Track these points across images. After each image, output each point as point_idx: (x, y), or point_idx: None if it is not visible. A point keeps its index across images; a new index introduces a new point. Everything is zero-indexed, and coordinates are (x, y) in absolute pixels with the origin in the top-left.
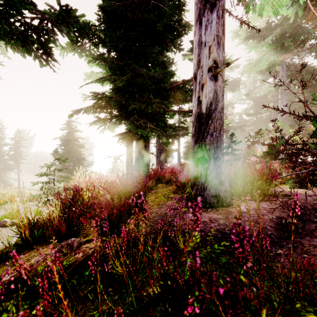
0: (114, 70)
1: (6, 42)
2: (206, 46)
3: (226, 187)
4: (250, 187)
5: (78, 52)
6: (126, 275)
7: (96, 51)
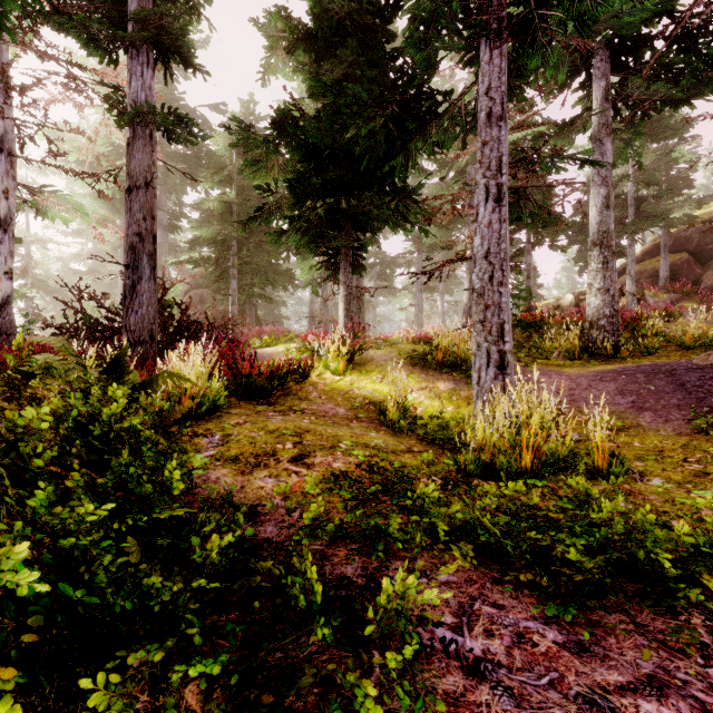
0: None
1: None
2: None
3: None
4: None
5: None
6: None
7: None
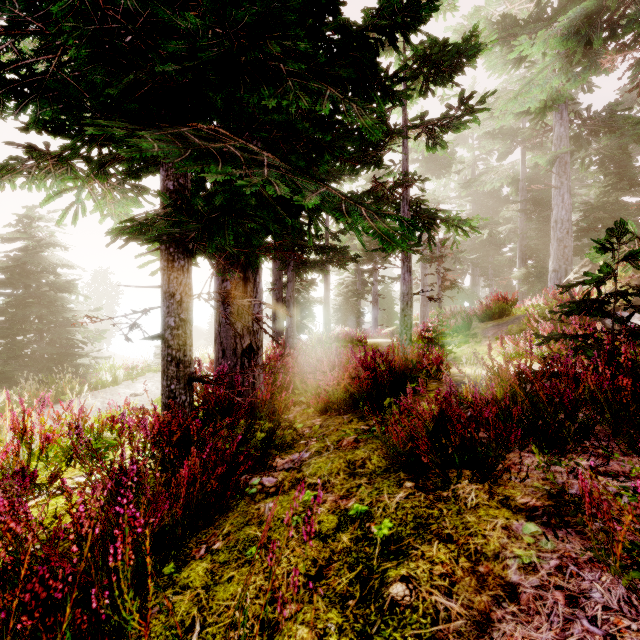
0: None
1: None
2: None
3: None
4: None
5: None
6: None
7: None
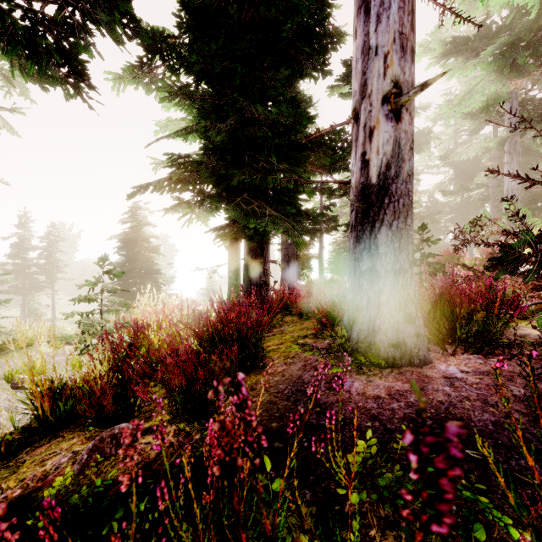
0: (205, 113)
1: (11, 63)
2: (379, 55)
3: (418, 327)
4: (466, 328)
5: (143, 84)
6: (214, 540)
7: (175, 81)
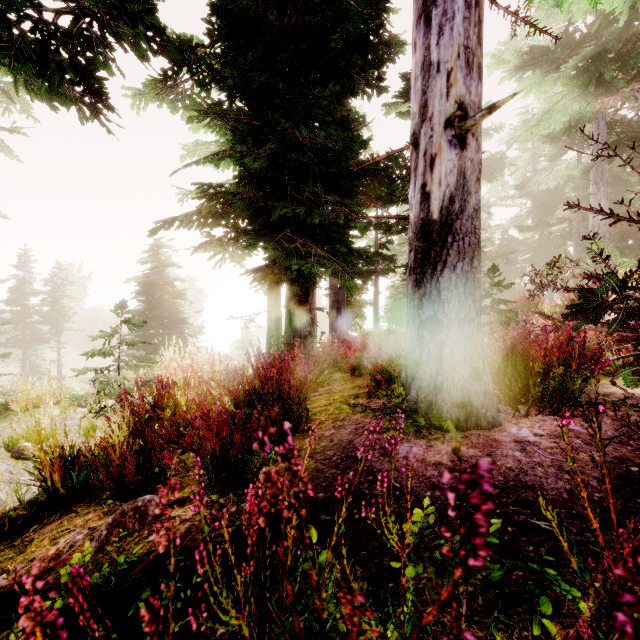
0: (241, 136)
1: (15, 78)
2: (441, 72)
3: (485, 385)
4: (541, 385)
5: (167, 101)
6: (255, 614)
7: (206, 97)
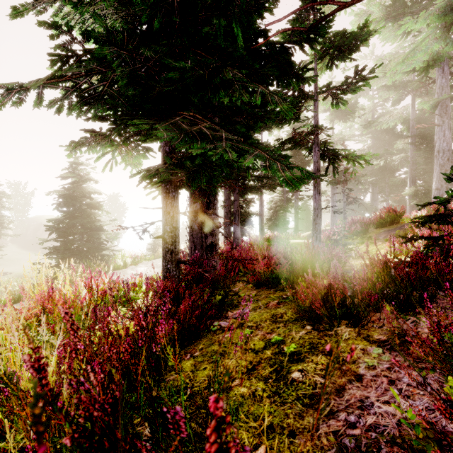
0: None
1: None
2: None
3: None
4: None
5: None
6: None
7: None
